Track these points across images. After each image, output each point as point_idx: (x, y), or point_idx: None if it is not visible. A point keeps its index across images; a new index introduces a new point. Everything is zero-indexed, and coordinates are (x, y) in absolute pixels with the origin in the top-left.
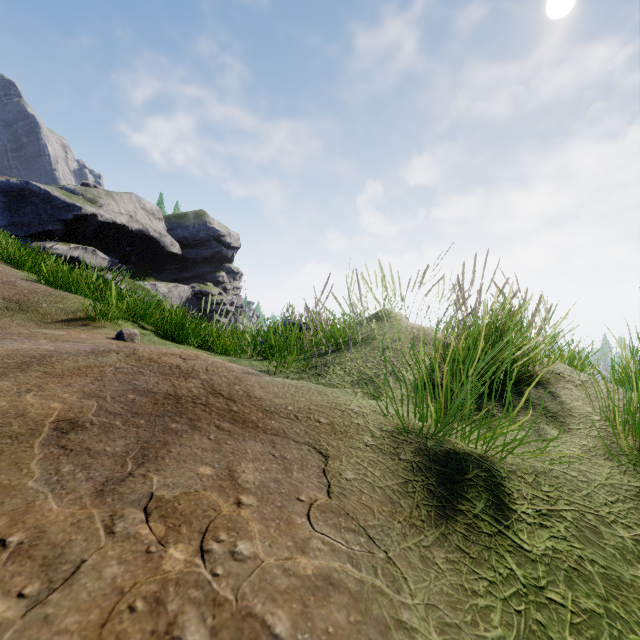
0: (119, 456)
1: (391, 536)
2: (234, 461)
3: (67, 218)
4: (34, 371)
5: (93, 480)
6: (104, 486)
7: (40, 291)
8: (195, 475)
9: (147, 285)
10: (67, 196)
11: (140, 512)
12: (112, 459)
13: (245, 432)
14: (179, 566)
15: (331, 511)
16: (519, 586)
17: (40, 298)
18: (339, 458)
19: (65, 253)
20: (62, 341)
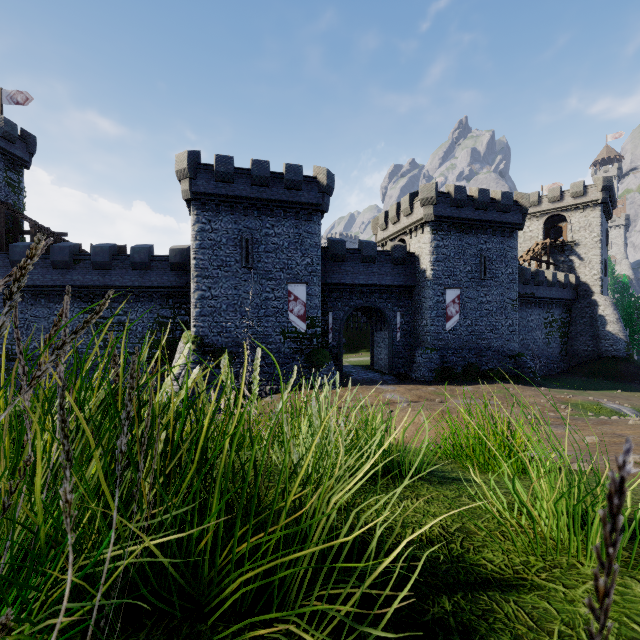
0: None
1: None
2: None
3: None
4: None
5: None
6: None
7: None
8: None
9: None
10: None
11: None
12: None
13: None
14: None
15: None
16: None
17: None
18: None
19: None
20: None
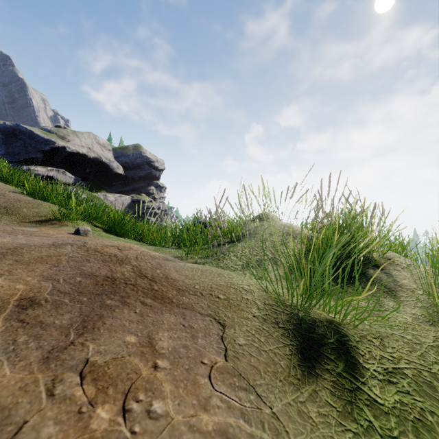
0: (64, 328)
1: (274, 393)
2: (153, 331)
3: (45, 149)
4: (8, 259)
5: (42, 348)
6: (50, 354)
7: (22, 200)
8: (122, 343)
9: (100, 195)
10: (45, 134)
11: (76, 376)
12: (59, 330)
13: (163, 306)
14: (104, 425)
15: (227, 372)
16: (377, 436)
17: (22, 205)
18: (233, 327)
19: (44, 173)
20: (34, 236)
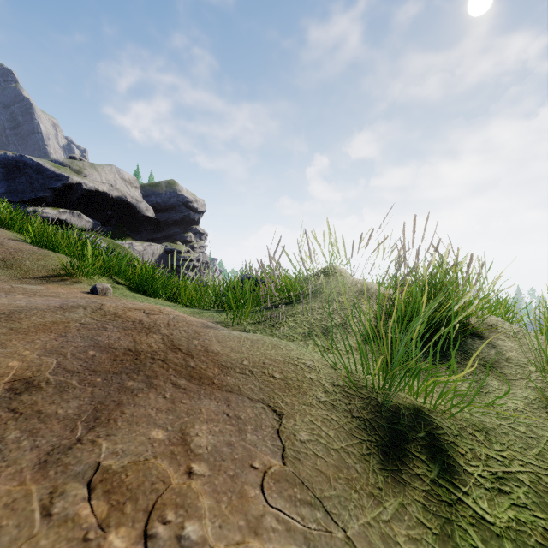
0: (70, 419)
1: (349, 509)
2: (188, 422)
3: (56, 186)
4: (0, 327)
5: (38, 449)
6: (49, 456)
7: (25, 250)
8: (146, 440)
9: (125, 244)
10: (56, 167)
11: (83, 487)
12: (62, 423)
13: (201, 389)
14: None
15: (286, 480)
16: None
17: (24, 256)
18: (293, 417)
19: (54, 216)
20: (38, 296)
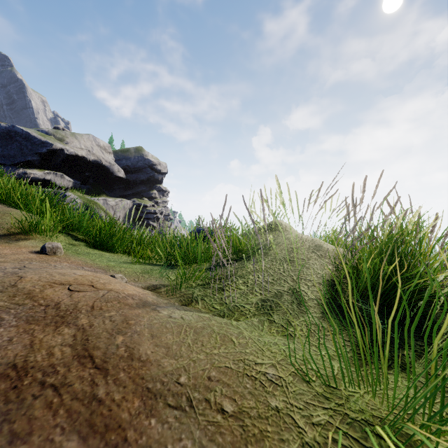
0: None
1: None
2: None
3: (42, 152)
4: None
5: None
6: None
7: None
8: None
9: (100, 200)
10: (42, 136)
11: None
12: None
13: None
14: None
15: None
16: None
17: None
18: None
19: (41, 177)
20: None
